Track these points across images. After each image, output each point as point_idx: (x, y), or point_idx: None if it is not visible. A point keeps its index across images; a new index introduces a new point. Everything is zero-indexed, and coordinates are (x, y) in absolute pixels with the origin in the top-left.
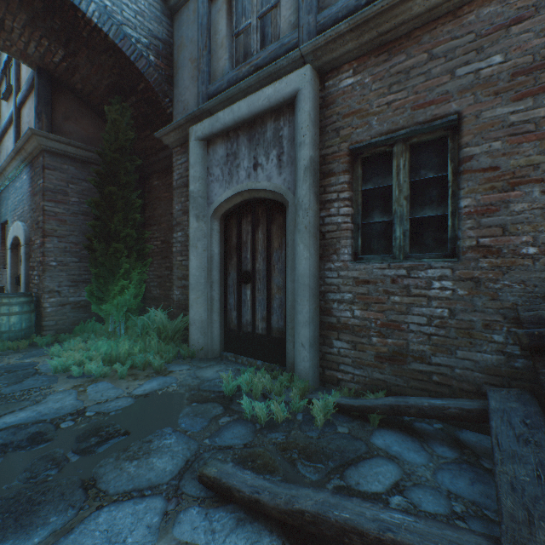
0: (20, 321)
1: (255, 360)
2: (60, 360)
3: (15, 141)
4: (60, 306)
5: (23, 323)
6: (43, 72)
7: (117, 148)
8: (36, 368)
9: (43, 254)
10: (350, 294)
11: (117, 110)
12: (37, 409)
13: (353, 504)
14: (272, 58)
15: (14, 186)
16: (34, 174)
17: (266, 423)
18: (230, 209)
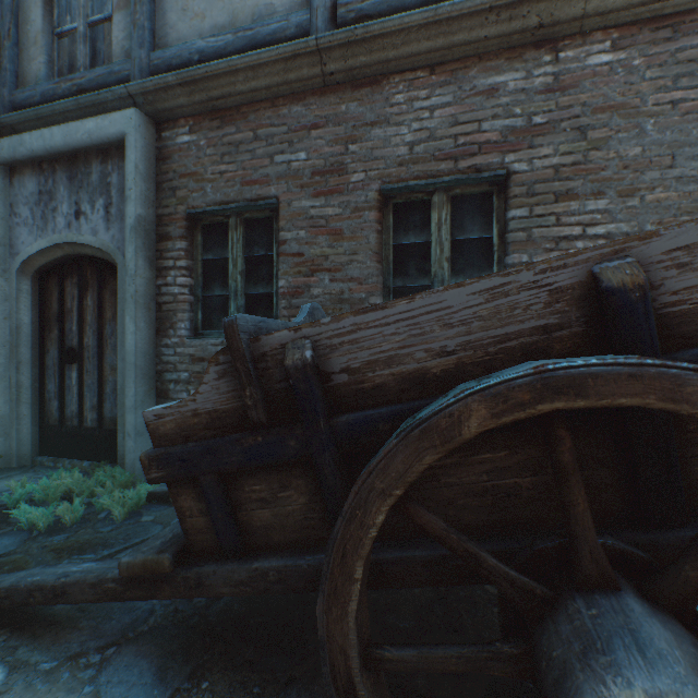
0: None
1: (82, 461)
2: None
3: None
4: None
5: None
6: None
7: None
8: None
9: None
10: (187, 373)
11: None
12: None
13: (56, 568)
14: (100, 83)
15: None
16: None
17: (50, 529)
18: (49, 265)
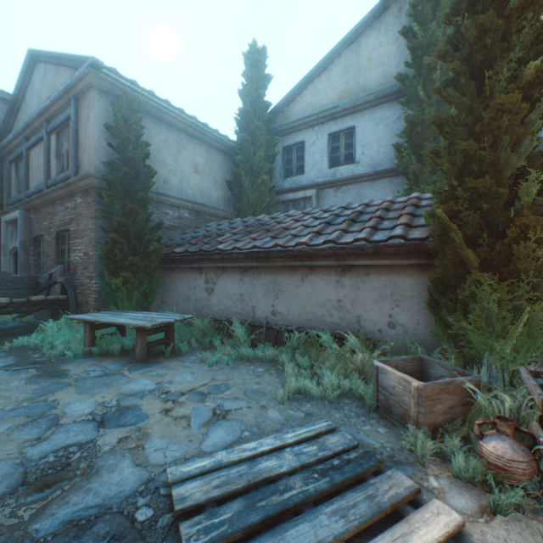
0: None
1: None
2: None
3: None
4: None
5: None
6: None
7: None
8: None
9: None
10: None
11: None
12: None
13: None
14: (21, 199)
15: None
16: None
17: None
18: (17, 252)
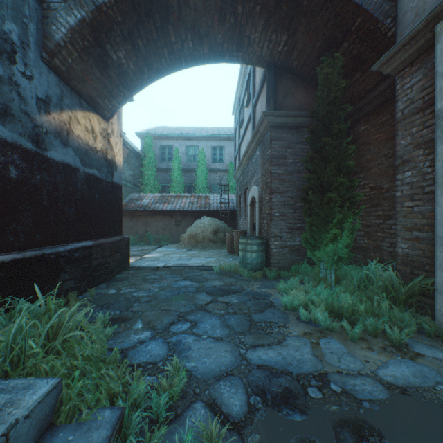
0: (256, 257)
1: None
2: (289, 300)
3: (252, 130)
4: (280, 249)
5: (258, 258)
6: (270, 66)
7: (329, 101)
8: (270, 300)
9: (270, 207)
10: None
11: (328, 64)
12: (281, 352)
13: None
14: None
15: (251, 162)
16: (263, 148)
17: None
18: None
